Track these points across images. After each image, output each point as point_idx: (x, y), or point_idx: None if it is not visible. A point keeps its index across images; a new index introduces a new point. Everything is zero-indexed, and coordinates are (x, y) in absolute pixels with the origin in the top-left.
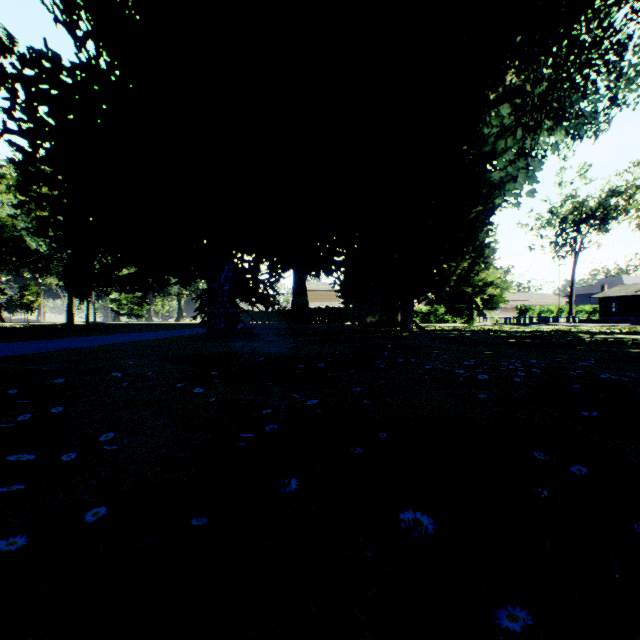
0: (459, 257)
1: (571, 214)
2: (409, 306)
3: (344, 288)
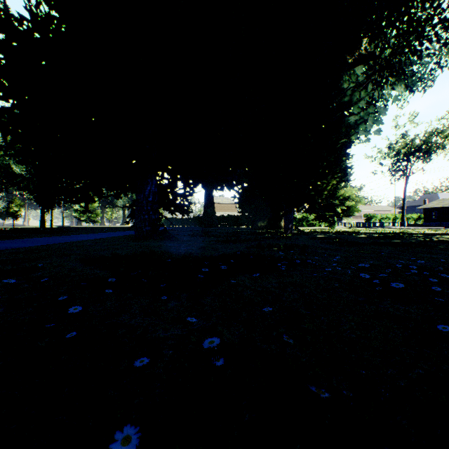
0: (329, 176)
1: (404, 148)
2: (291, 214)
3: (242, 200)
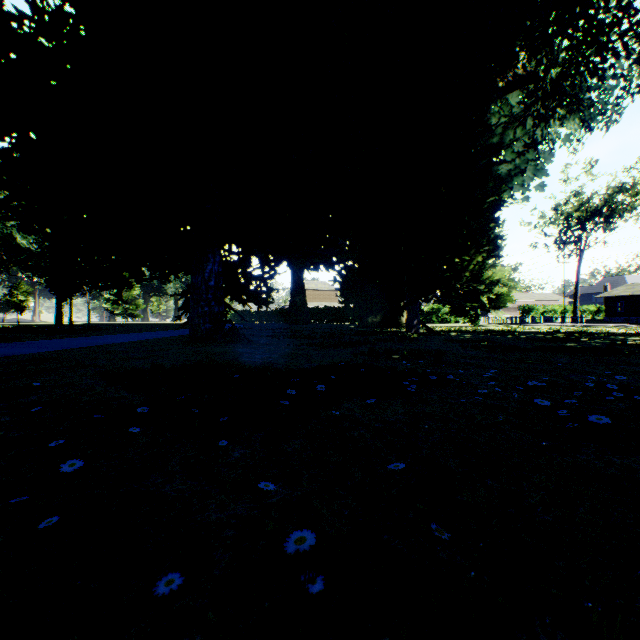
0: (472, 251)
1: (576, 211)
2: (416, 305)
3: (345, 285)
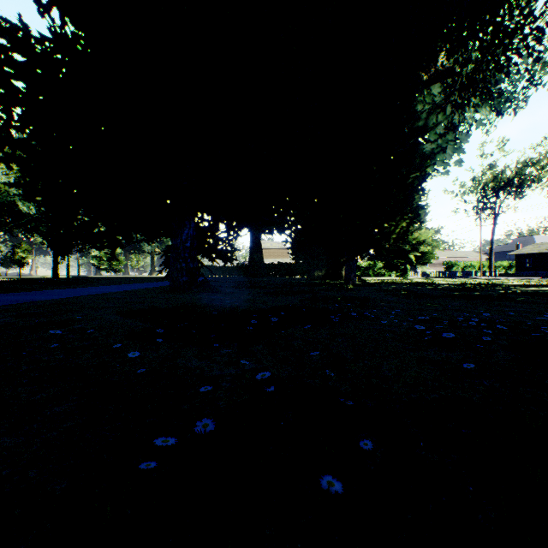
0: (398, 217)
1: (491, 182)
2: (353, 261)
3: (295, 245)
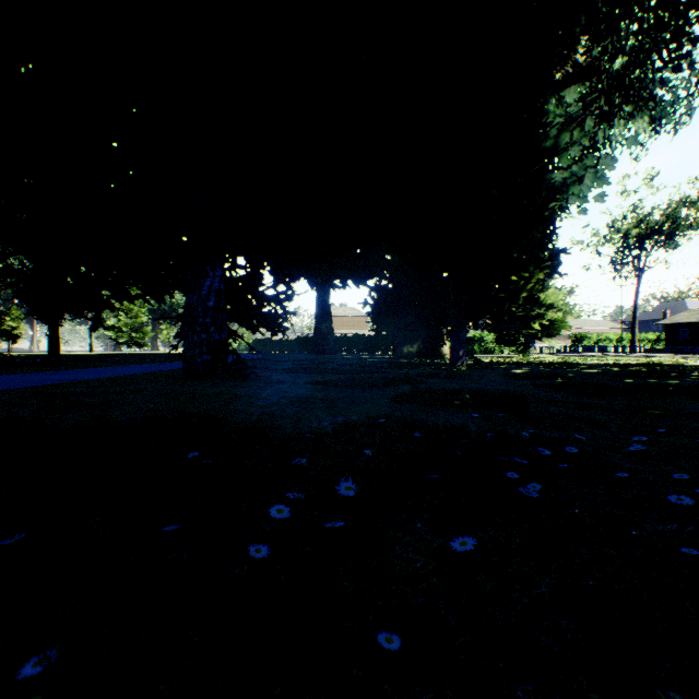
0: (531, 266)
1: (635, 228)
2: (462, 332)
3: (378, 309)
